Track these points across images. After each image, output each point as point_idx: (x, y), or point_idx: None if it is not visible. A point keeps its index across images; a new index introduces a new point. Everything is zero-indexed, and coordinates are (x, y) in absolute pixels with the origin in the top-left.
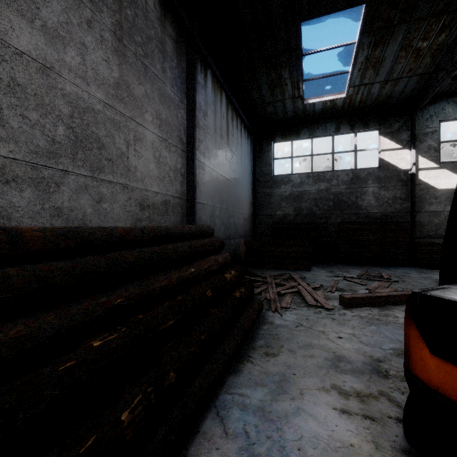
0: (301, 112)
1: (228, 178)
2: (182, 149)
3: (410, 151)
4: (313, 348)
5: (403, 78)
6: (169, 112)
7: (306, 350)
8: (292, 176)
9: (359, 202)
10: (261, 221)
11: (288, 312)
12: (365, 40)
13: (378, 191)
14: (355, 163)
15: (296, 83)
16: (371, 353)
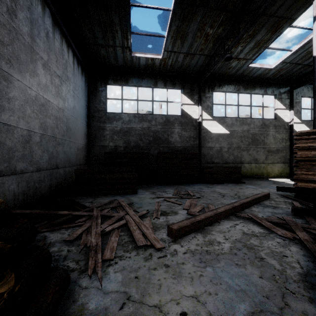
0: (129, 63)
1: (56, 105)
2: None
3: (198, 107)
4: None
5: (197, 54)
6: None
7: None
8: (122, 114)
9: (169, 138)
10: (96, 151)
11: (112, 268)
12: (178, 10)
13: (181, 131)
14: (167, 110)
15: (125, 33)
16: None
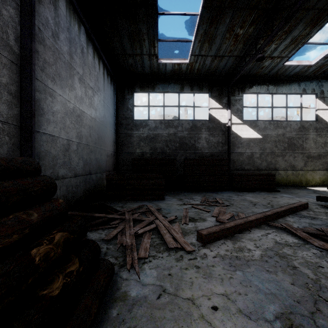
0: (156, 70)
1: (89, 115)
2: (11, 60)
3: (227, 110)
4: None
5: (226, 56)
6: None
7: None
8: (149, 121)
9: (196, 144)
10: (123, 158)
11: (147, 265)
12: (206, 14)
13: (208, 137)
14: (194, 115)
15: (152, 41)
16: None
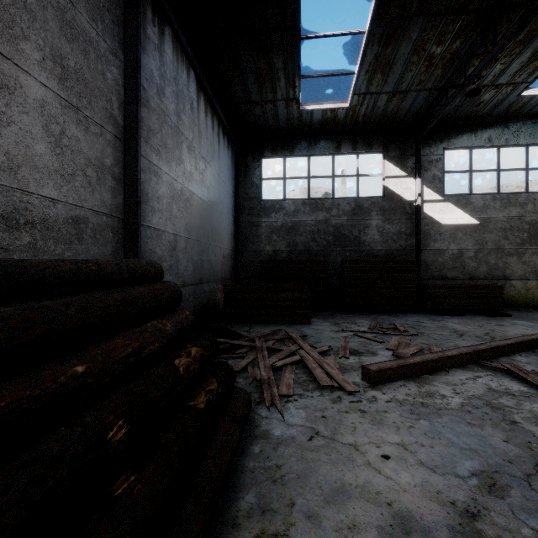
0: (296, 121)
1: (200, 197)
2: (115, 134)
3: (416, 179)
4: (351, 499)
5: (412, 91)
6: (85, 61)
7: (339, 507)
8: (285, 201)
9: (362, 237)
10: (246, 259)
11: (292, 404)
12: (377, 30)
13: (382, 224)
14: (357, 190)
15: (292, 79)
16: (450, 494)
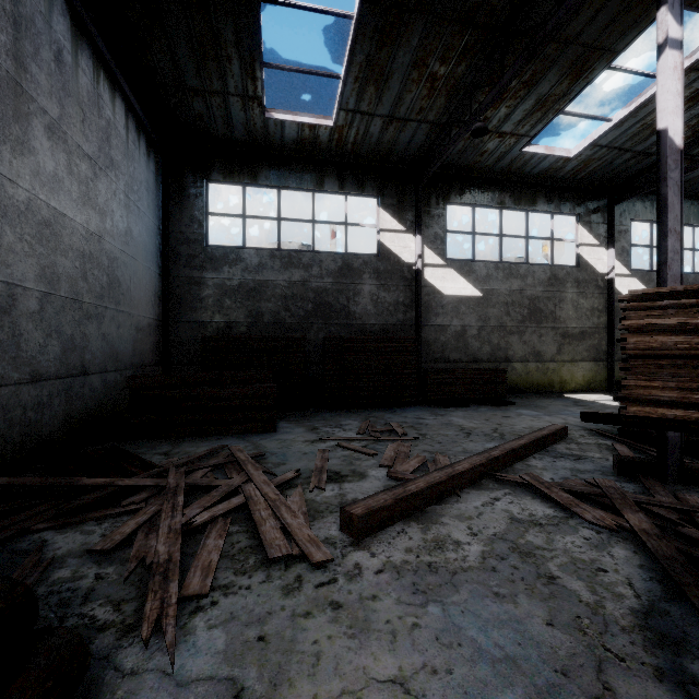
0: (261, 134)
1: (81, 224)
2: None
3: (416, 237)
4: None
5: (412, 121)
6: None
7: None
8: (244, 250)
9: (352, 307)
10: (182, 334)
11: (204, 617)
12: (369, 19)
13: (376, 291)
14: (346, 243)
15: (250, 64)
16: None
